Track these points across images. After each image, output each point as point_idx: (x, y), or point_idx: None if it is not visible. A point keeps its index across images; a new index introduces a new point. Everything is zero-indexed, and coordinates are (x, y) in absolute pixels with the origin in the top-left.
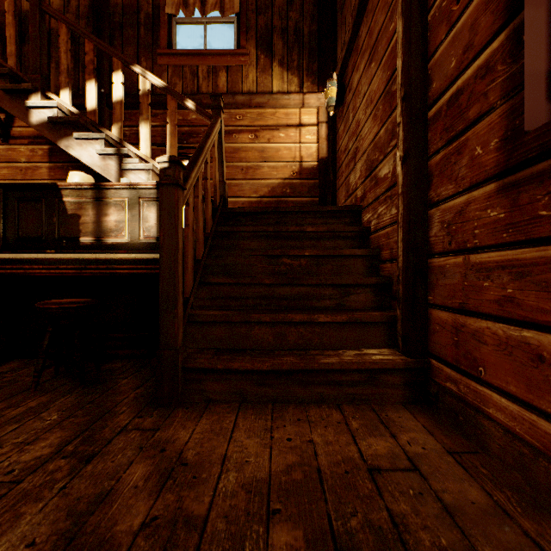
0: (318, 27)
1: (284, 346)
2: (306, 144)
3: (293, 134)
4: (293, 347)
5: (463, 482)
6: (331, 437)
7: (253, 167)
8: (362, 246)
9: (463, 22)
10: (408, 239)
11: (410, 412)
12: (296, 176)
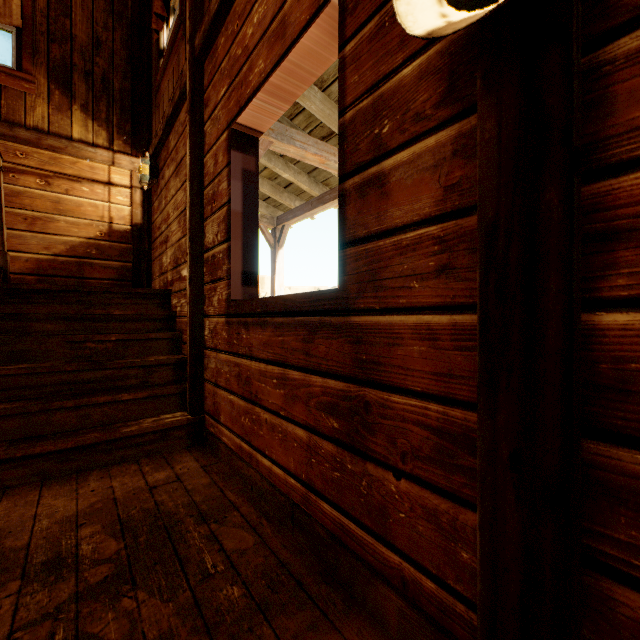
0: (132, 89)
1: (89, 425)
2: (118, 205)
3: (100, 191)
4: (98, 424)
5: (202, 478)
6: (128, 480)
7: (44, 218)
8: (170, 327)
9: (216, 218)
10: (192, 337)
11: (190, 452)
12: (105, 237)
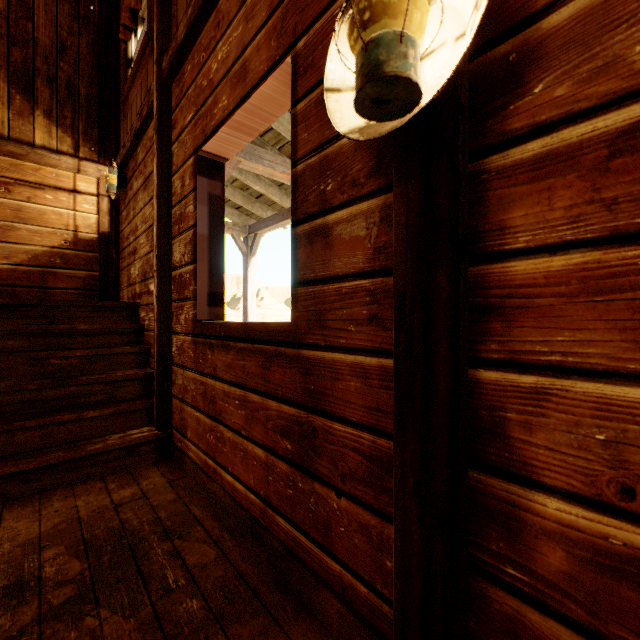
0: (99, 95)
1: (52, 444)
2: (84, 213)
3: (65, 199)
4: (62, 442)
5: (168, 493)
6: (93, 499)
7: (3, 227)
8: (138, 340)
9: (183, 239)
10: (159, 353)
11: (157, 467)
12: (70, 245)
